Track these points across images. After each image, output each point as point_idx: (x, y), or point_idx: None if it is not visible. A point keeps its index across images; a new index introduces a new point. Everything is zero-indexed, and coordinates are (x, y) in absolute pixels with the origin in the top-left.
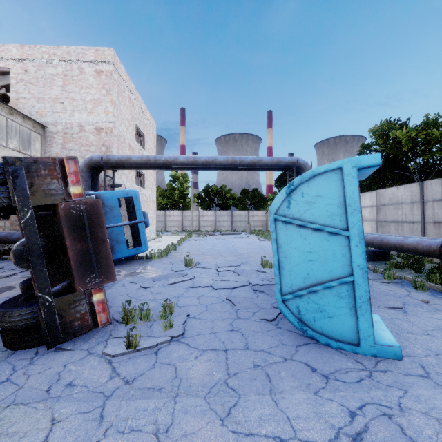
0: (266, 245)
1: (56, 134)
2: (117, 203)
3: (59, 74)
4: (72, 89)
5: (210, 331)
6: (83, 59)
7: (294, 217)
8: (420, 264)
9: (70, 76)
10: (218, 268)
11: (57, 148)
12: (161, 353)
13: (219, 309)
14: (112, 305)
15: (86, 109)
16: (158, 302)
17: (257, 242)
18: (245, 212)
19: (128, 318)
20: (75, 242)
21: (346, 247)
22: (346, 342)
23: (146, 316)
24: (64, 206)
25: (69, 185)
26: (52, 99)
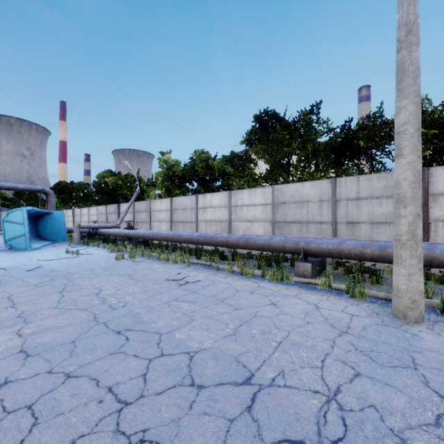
0: None
1: None
2: None
3: None
4: None
5: None
6: None
7: (9, 220)
8: (93, 238)
9: None
10: None
11: None
12: None
13: None
14: None
15: None
16: None
17: None
18: None
19: None
20: None
21: (24, 227)
22: (24, 249)
23: None
24: None
25: None
26: None
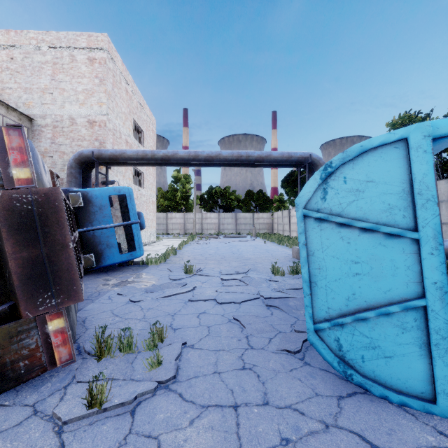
0: (273, 249)
1: (45, 127)
2: (107, 201)
3: (48, 62)
4: (62, 78)
5: (213, 371)
6: (74, 45)
7: (332, 213)
8: None
9: (60, 64)
10: (222, 276)
11: (46, 142)
12: (141, 414)
13: (224, 332)
14: (88, 327)
15: (78, 100)
16: (148, 323)
17: (264, 246)
18: (250, 214)
19: (102, 350)
20: (20, 248)
21: (413, 255)
22: (413, 395)
23: (128, 346)
24: (2, 195)
25: (10, 166)
26: (41, 89)
